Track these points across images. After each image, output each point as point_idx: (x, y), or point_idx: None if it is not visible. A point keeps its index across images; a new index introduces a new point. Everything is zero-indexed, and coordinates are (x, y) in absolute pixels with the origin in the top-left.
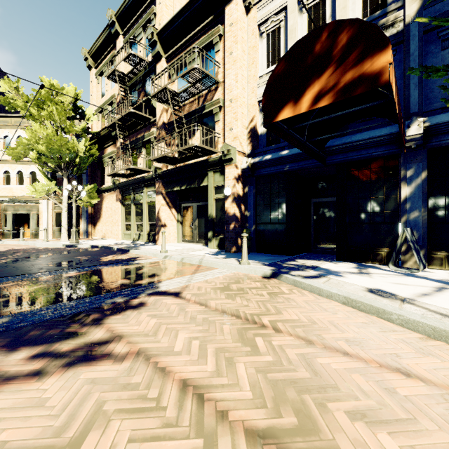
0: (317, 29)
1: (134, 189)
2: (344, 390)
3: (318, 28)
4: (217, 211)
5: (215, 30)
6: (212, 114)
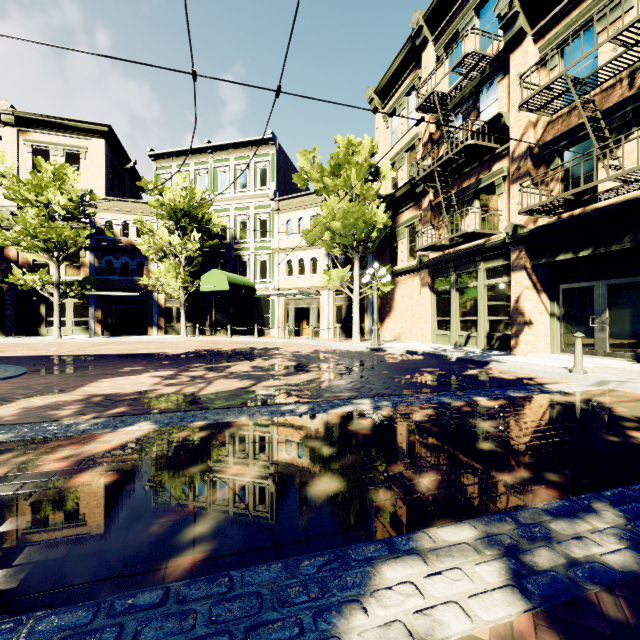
0: None
1: (456, 267)
2: None
3: None
4: None
5: None
6: None
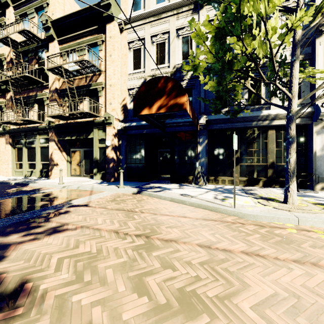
0: (159, 76)
1: (26, 135)
2: (165, 223)
3: (160, 76)
4: (100, 155)
5: (99, 36)
6: (96, 90)
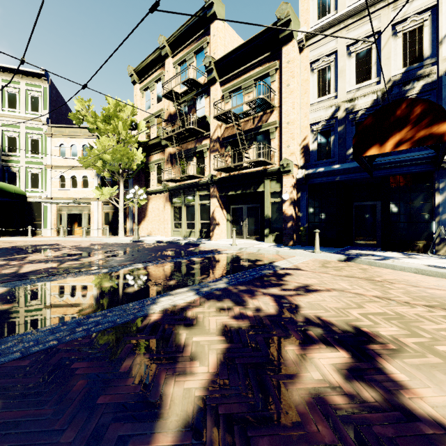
0: (398, 101)
1: (184, 193)
2: None
3: (399, 100)
4: (272, 212)
5: (271, 64)
6: (267, 132)
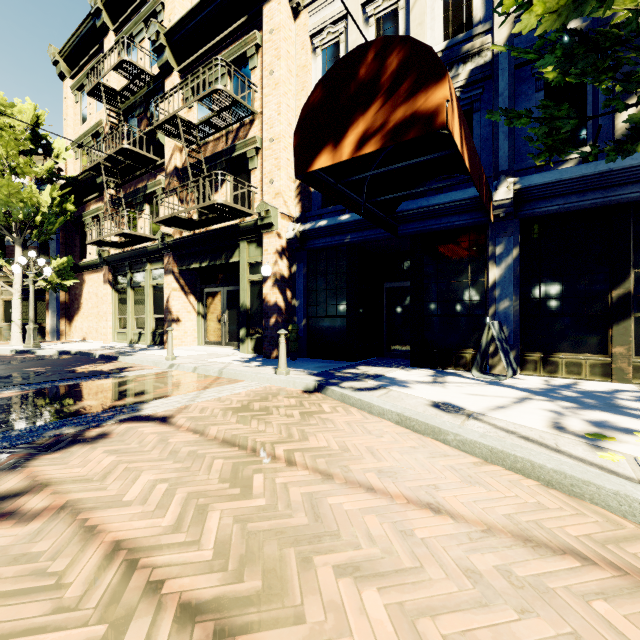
0: (362, 46)
1: (132, 266)
2: (346, 537)
3: (363, 45)
4: (252, 299)
5: (249, 37)
6: (246, 159)
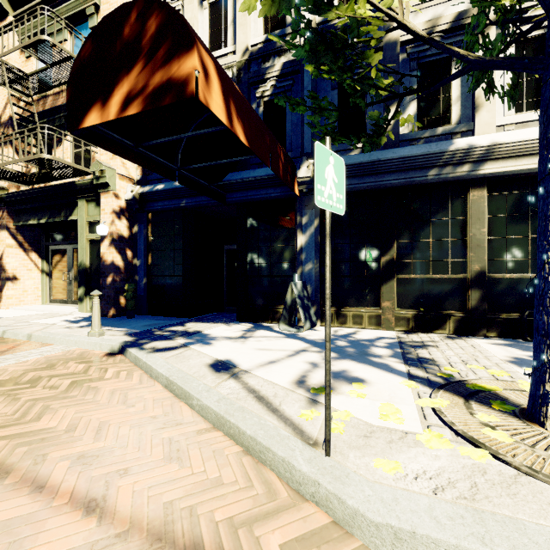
0: (126, 4)
1: None
2: None
3: (128, 4)
4: (92, 258)
5: None
6: None
